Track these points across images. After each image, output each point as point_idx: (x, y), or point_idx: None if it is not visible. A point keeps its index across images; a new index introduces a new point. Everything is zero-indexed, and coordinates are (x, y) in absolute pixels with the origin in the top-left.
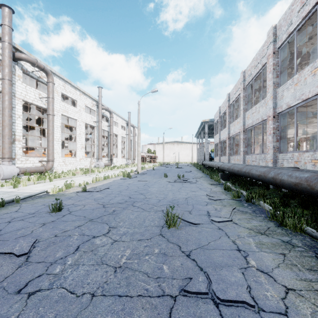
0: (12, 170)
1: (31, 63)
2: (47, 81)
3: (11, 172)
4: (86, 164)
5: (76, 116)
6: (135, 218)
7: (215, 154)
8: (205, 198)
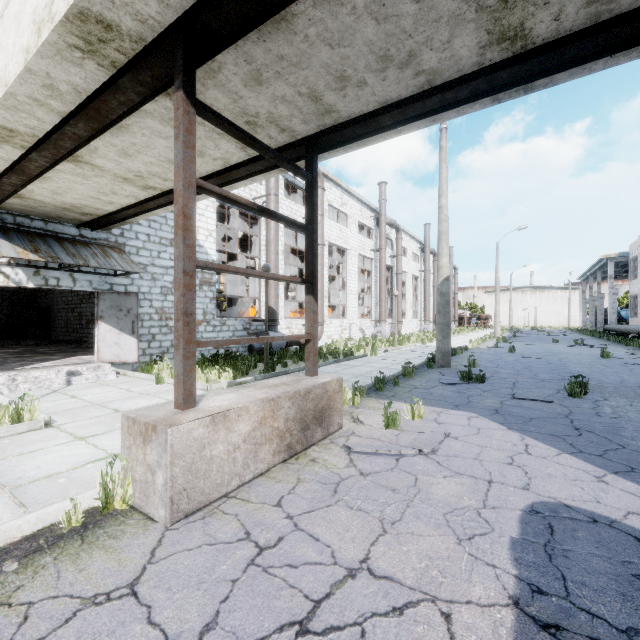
0: (388, 331)
1: (391, 225)
2: (397, 238)
3: (388, 333)
4: (412, 327)
5: (406, 268)
6: (574, 356)
7: (630, 312)
8: (624, 354)
